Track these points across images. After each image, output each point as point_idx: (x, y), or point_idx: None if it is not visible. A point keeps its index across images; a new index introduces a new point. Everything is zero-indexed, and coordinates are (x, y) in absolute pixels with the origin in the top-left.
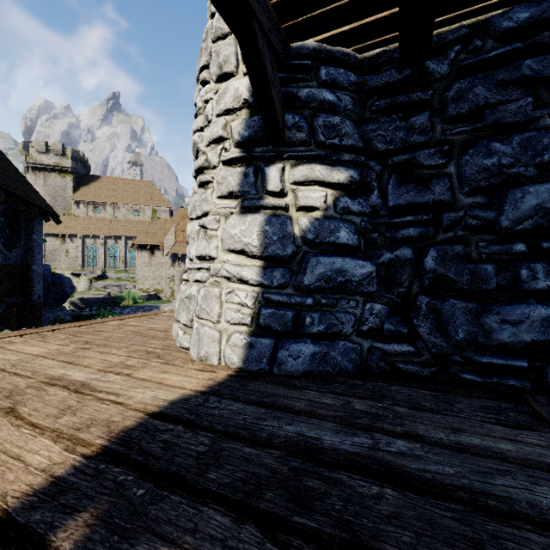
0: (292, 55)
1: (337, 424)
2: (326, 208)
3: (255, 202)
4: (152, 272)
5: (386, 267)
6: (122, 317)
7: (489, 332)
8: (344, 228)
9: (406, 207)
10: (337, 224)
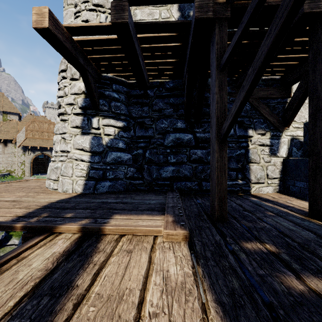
0: (102, 78)
1: (113, 199)
2: (115, 135)
3: (88, 131)
4: (5, 158)
5: (135, 156)
6: (5, 182)
7: (161, 174)
8: (121, 142)
9: (141, 136)
10: (118, 141)
